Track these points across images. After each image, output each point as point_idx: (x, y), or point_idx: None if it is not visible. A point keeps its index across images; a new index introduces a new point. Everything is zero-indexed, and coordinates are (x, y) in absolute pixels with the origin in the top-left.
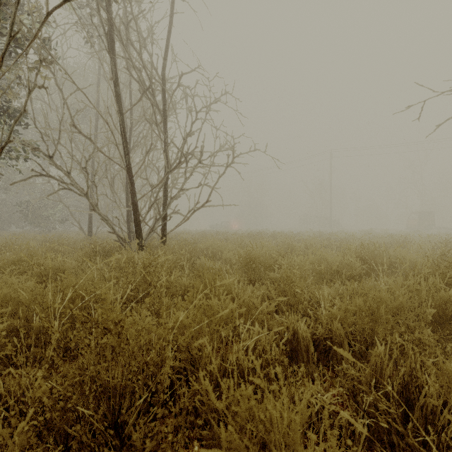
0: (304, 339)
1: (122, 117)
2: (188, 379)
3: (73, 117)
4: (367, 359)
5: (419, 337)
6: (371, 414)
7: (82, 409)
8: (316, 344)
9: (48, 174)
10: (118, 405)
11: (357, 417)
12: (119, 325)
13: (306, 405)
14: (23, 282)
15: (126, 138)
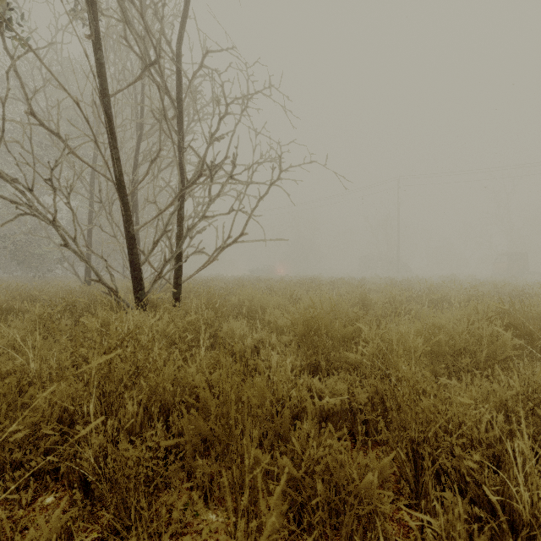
0: None
1: (107, 100)
2: None
3: (30, 100)
4: None
5: None
6: None
7: None
8: None
9: None
10: None
11: None
12: None
13: None
14: None
15: (114, 134)
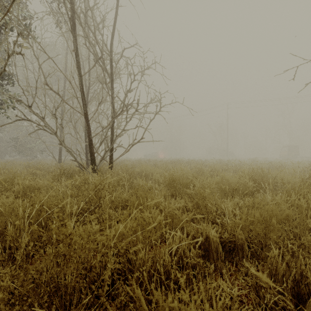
0: (214, 242)
1: (81, 78)
2: (126, 275)
3: (46, 78)
4: (262, 257)
5: (304, 242)
6: (270, 306)
7: (37, 309)
8: (222, 245)
9: (28, 118)
10: (68, 301)
11: (259, 308)
12: (68, 238)
13: (221, 305)
14: (4, 198)
15: (83, 93)
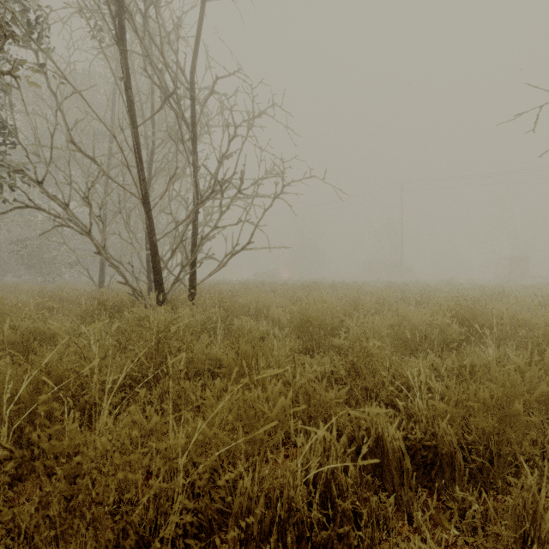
0: (395, 450)
1: (136, 130)
2: (211, 526)
3: (70, 130)
4: (490, 478)
5: None
6: None
7: None
8: (410, 453)
9: (36, 205)
10: None
11: None
12: (74, 461)
13: None
14: None
15: (141, 159)
